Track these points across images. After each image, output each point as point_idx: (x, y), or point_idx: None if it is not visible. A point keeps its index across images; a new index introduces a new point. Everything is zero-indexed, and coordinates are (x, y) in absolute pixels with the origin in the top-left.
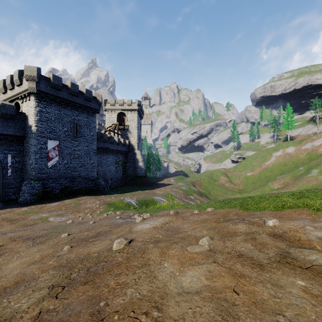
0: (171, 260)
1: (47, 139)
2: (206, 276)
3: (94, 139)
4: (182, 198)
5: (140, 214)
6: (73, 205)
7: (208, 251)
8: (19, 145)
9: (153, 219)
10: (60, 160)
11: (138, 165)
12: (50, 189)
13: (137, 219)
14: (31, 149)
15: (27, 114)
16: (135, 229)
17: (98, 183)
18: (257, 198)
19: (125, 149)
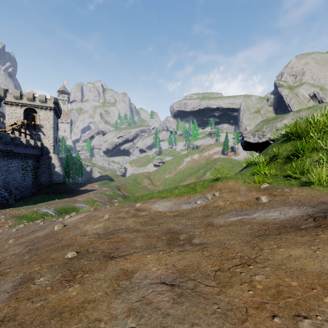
0: (90, 224)
1: None
2: (103, 224)
3: None
4: (106, 202)
5: (63, 218)
6: None
7: (107, 219)
8: None
9: (78, 215)
10: None
11: (54, 171)
12: None
13: (65, 217)
14: None
15: None
16: (66, 221)
17: None
18: (144, 195)
19: (36, 152)
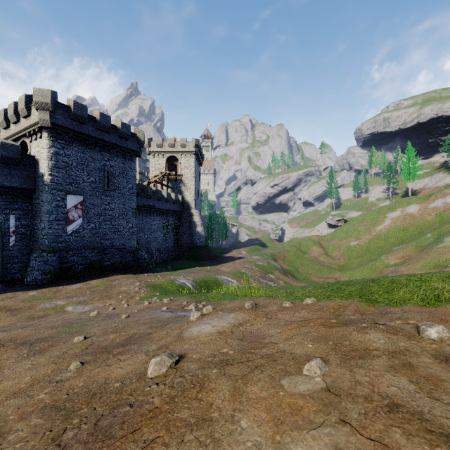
0: (254, 411)
1: (65, 193)
2: None
3: (134, 194)
4: (259, 278)
5: (197, 303)
6: (102, 287)
7: (323, 391)
8: (26, 202)
9: (217, 316)
10: (85, 223)
11: (195, 231)
12: (69, 265)
13: (191, 315)
14: (44, 207)
15: (37, 158)
16: (188, 333)
17: (139, 256)
18: (386, 283)
19: (177, 208)
